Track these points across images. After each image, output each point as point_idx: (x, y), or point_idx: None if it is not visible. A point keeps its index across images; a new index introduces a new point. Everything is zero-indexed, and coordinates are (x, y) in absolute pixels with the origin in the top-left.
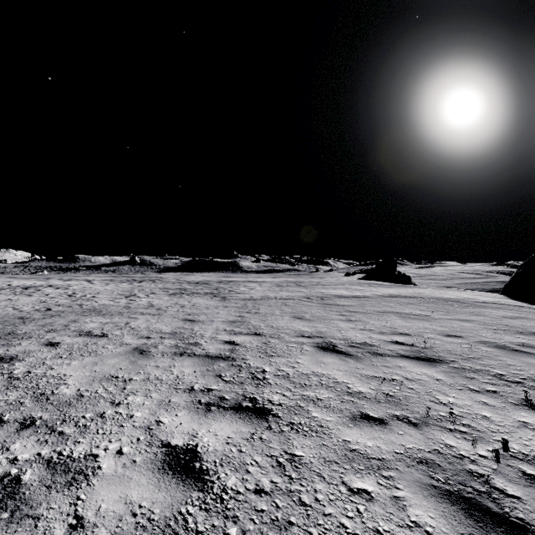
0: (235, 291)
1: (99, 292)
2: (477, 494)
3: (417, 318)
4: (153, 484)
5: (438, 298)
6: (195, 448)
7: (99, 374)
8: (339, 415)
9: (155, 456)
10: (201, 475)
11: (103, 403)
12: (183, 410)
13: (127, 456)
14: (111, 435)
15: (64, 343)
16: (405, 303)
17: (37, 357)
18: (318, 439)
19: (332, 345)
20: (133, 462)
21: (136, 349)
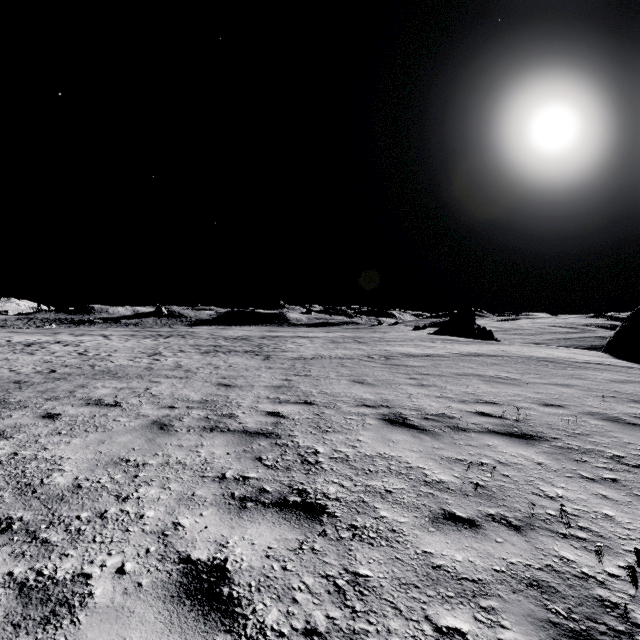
0: (281, 348)
1: (117, 350)
2: (615, 635)
3: (505, 382)
4: (162, 621)
5: (528, 358)
6: (223, 564)
7: (105, 456)
8: (416, 514)
9: (168, 577)
10: (229, 606)
11: (106, 497)
12: (210, 508)
13: (130, 576)
14: (112, 544)
15: (66, 415)
16: (489, 363)
17: (29, 433)
18: (389, 550)
19: (401, 417)
20: (137, 586)
21: (156, 423)
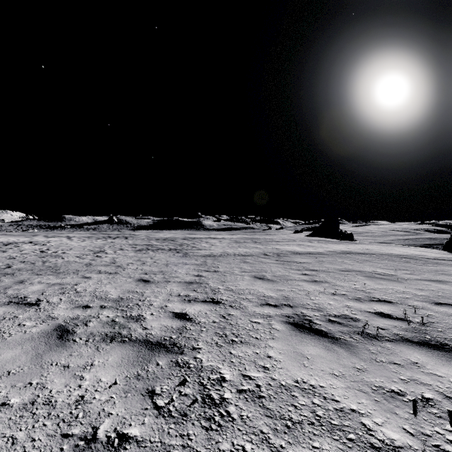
0: (197, 247)
1: (72, 249)
2: None
3: (384, 278)
4: None
5: (389, 255)
6: None
7: None
8: None
9: None
10: None
11: None
12: None
13: None
14: None
15: None
16: (361, 259)
17: None
18: None
19: (306, 320)
20: None
21: (58, 329)
